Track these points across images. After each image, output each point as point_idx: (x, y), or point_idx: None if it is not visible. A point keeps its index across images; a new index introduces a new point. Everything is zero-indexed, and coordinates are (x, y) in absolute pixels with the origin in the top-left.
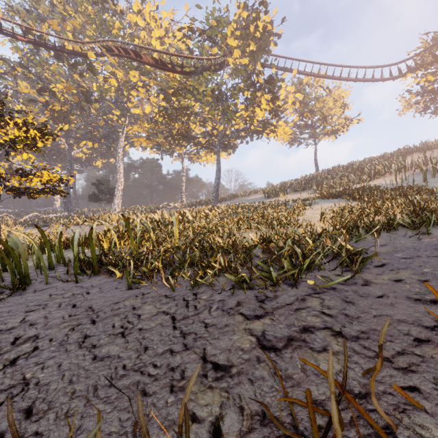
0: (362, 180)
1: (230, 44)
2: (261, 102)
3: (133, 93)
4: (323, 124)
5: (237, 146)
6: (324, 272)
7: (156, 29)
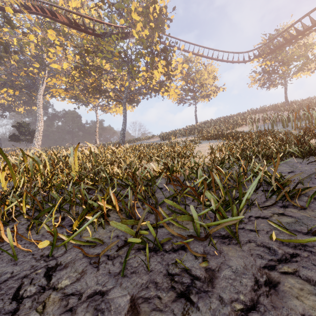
0: (228, 128)
1: (134, 18)
2: (158, 66)
3: (51, 50)
4: (201, 89)
5: (139, 101)
6: (256, 208)
7: (73, 1)
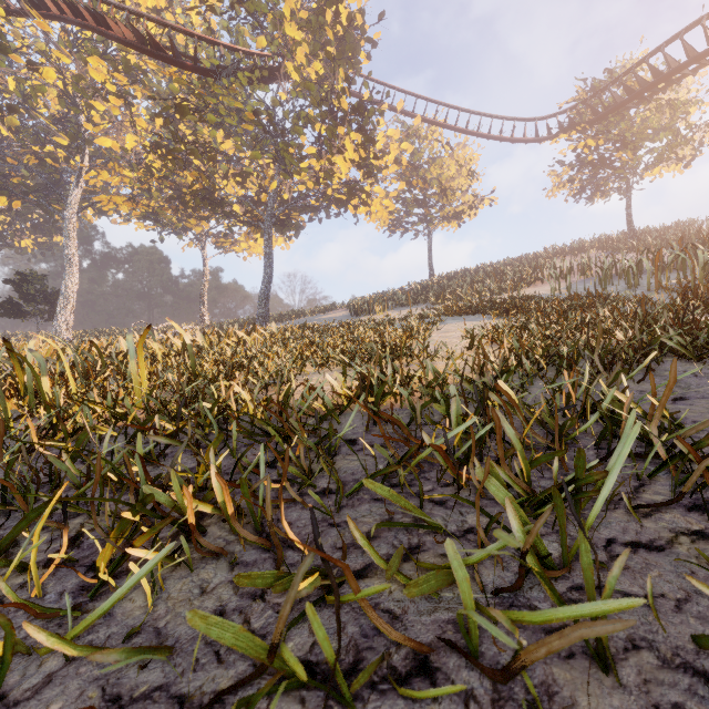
0: (503, 289)
1: (291, 36)
2: (344, 147)
3: (97, 105)
4: (441, 201)
5: (302, 226)
6: (620, 513)
7: None
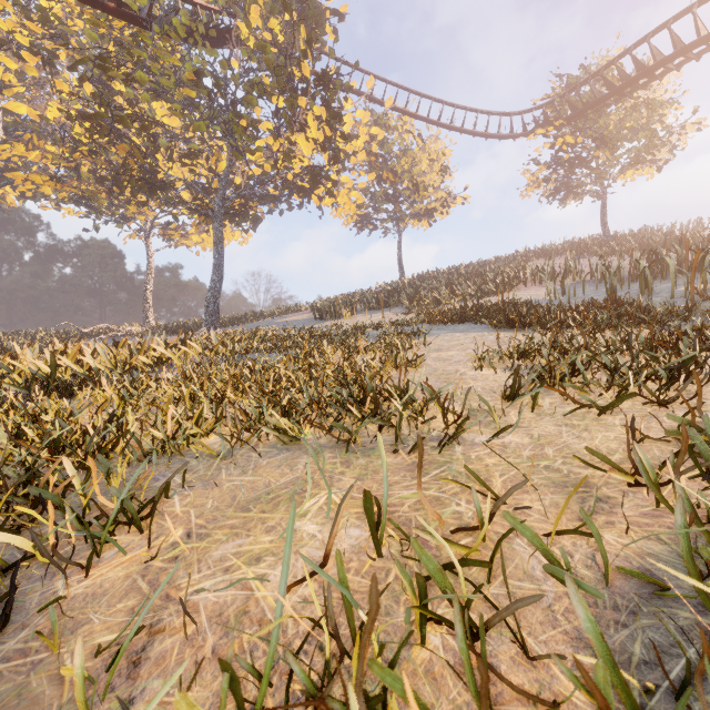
0: (484, 293)
1: None
2: (307, 124)
3: (6, 61)
4: (413, 197)
5: (261, 218)
6: None
7: None
